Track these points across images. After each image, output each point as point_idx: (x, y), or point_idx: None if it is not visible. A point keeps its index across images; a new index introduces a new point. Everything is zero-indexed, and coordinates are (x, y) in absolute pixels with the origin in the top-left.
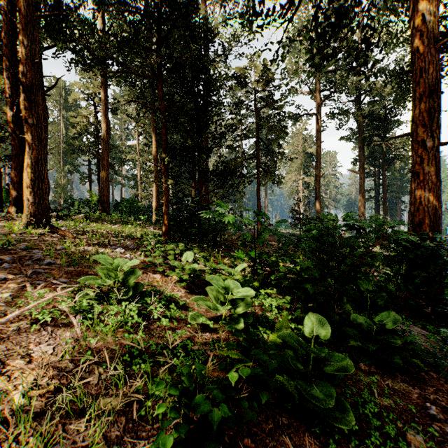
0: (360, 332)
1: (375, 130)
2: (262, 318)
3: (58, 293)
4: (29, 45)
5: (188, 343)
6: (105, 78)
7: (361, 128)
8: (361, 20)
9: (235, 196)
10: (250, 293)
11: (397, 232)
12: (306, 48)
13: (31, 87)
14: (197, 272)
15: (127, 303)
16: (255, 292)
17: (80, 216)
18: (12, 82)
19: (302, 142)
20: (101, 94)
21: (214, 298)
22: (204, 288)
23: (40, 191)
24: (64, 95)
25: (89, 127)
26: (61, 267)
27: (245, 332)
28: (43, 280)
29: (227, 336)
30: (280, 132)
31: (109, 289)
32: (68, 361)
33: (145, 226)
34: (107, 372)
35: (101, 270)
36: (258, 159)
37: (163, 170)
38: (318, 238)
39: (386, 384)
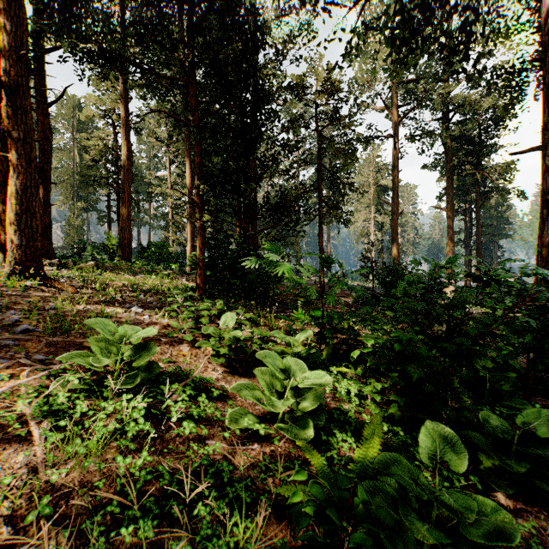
0: (485, 436)
1: (467, 156)
2: (337, 415)
3: (20, 382)
4: (14, 31)
5: (224, 467)
6: (126, 89)
7: (450, 153)
8: (462, 1)
9: (290, 239)
10: (324, 382)
11: (528, 285)
12: (388, 40)
13: (17, 88)
14: (241, 343)
15: (130, 396)
16: (330, 380)
17: (89, 264)
18: (0, 88)
19: (374, 172)
20: (121, 109)
21: (266, 387)
22: (251, 365)
23: (30, 229)
24: (77, 114)
25: (107, 152)
26: (42, 337)
27: (313, 439)
28: (8, 357)
29: (287, 448)
30: (349, 157)
31: (107, 371)
32: (4, 520)
33: (175, 277)
34: (73, 542)
35: (94, 343)
36: (321, 192)
37: (197, 203)
38: (423, 294)
39: (548, 534)
